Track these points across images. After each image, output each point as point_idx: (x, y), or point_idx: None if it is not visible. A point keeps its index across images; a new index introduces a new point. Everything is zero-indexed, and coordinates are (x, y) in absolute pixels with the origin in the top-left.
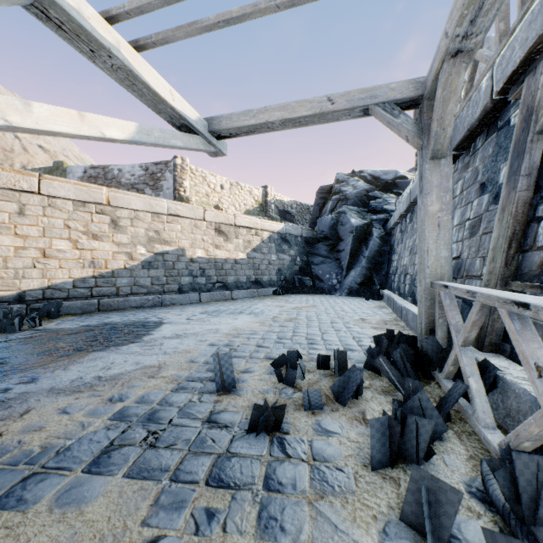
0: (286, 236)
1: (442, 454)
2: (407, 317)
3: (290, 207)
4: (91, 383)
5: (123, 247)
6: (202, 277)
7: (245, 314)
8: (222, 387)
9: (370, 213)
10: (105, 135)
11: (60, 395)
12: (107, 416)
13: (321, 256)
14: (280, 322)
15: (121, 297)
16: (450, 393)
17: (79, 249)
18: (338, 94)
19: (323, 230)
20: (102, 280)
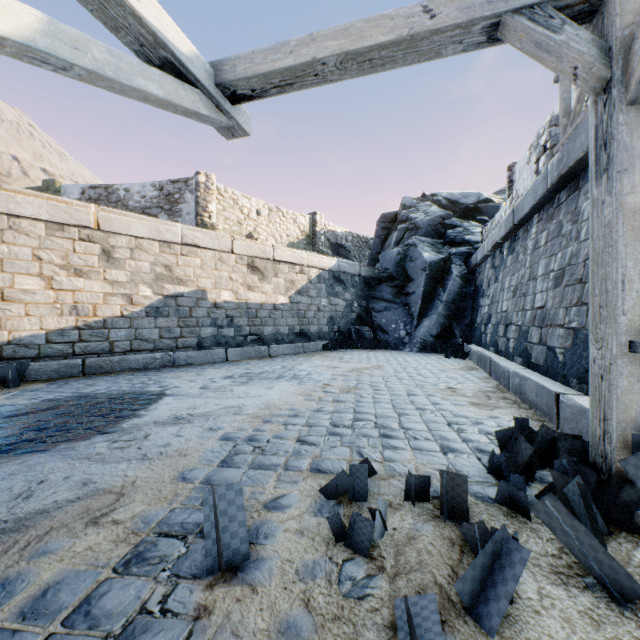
0: (340, 275)
1: None
2: (524, 389)
3: (345, 240)
4: None
5: (119, 287)
6: (229, 328)
7: (285, 380)
8: (219, 563)
9: (447, 245)
10: None
11: None
12: None
13: (384, 301)
14: (334, 394)
15: (117, 355)
16: None
17: (55, 289)
18: None
19: (387, 267)
20: (89, 332)
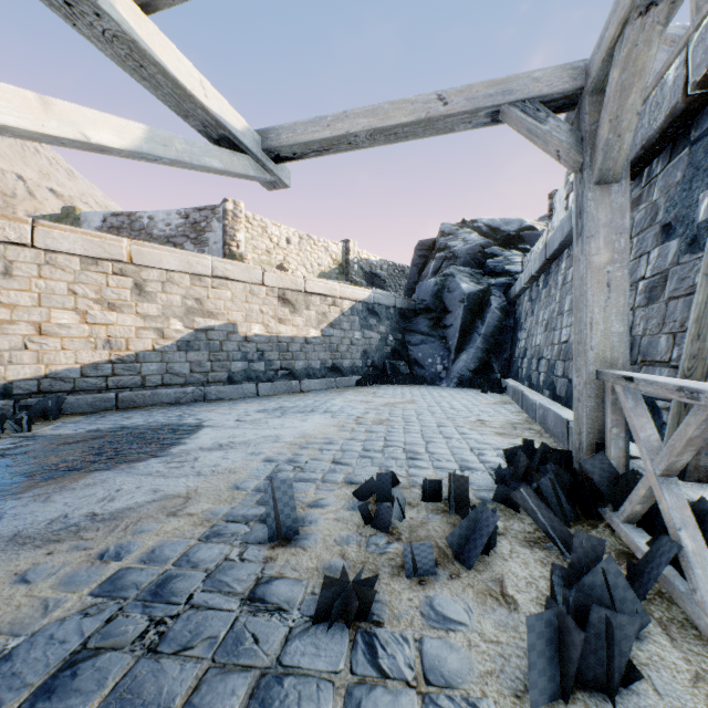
0: (374, 306)
1: (647, 669)
2: (546, 419)
3: (379, 268)
4: (78, 526)
5: (151, 321)
6: (260, 362)
7: (318, 413)
8: (278, 534)
9: (487, 276)
10: (89, 138)
11: (25, 548)
12: (89, 587)
13: (421, 334)
14: (366, 426)
15: (149, 389)
16: (650, 557)
17: (89, 323)
18: (453, 90)
19: (424, 298)
20: (121, 366)
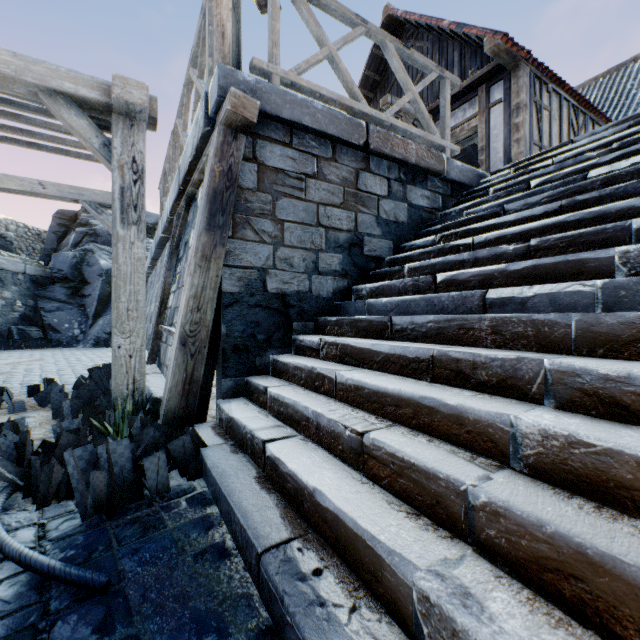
0: None
1: None
2: None
3: (5, 228)
4: None
5: None
6: None
7: None
8: None
9: None
10: None
11: None
12: None
13: (57, 301)
14: None
15: None
16: None
17: None
18: (50, 183)
19: (62, 268)
20: None
